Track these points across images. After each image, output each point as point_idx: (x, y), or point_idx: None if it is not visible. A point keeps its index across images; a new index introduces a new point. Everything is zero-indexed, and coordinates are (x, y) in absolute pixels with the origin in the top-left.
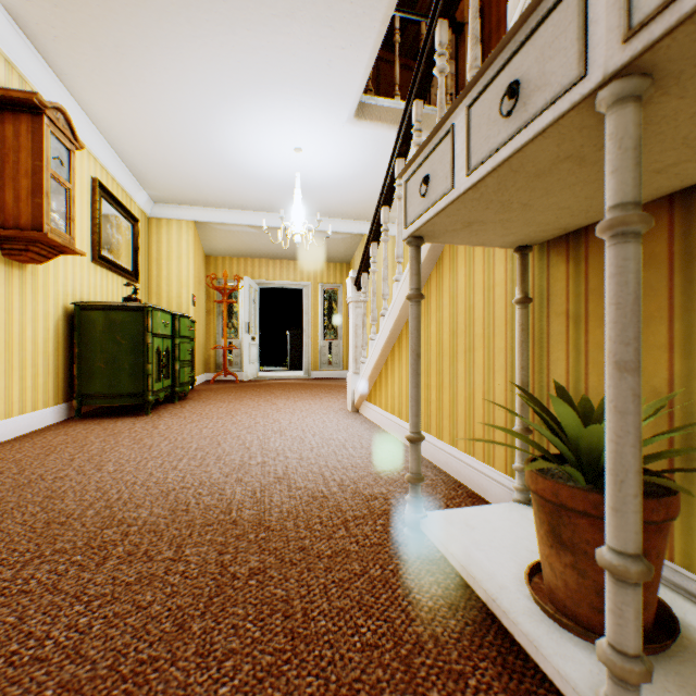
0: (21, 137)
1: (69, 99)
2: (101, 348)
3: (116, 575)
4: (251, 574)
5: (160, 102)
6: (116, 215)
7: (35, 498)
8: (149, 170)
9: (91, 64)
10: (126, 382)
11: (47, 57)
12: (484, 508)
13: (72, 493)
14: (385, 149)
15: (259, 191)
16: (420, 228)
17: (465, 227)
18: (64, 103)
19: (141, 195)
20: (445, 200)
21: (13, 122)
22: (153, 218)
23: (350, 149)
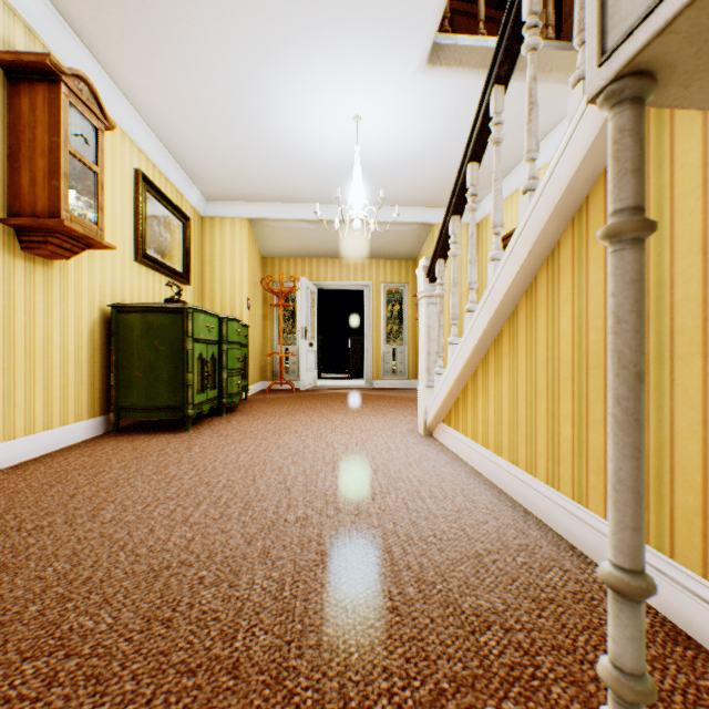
0: (37, 110)
1: (103, 78)
2: (138, 355)
3: None
4: None
5: (198, 70)
6: (164, 212)
7: None
8: (197, 161)
9: (119, 27)
10: (164, 393)
11: (73, 23)
12: None
13: (35, 560)
14: (465, 106)
15: (314, 179)
16: (675, 21)
17: None
18: (99, 83)
19: (193, 192)
20: None
21: (29, 94)
22: (207, 217)
23: (420, 111)
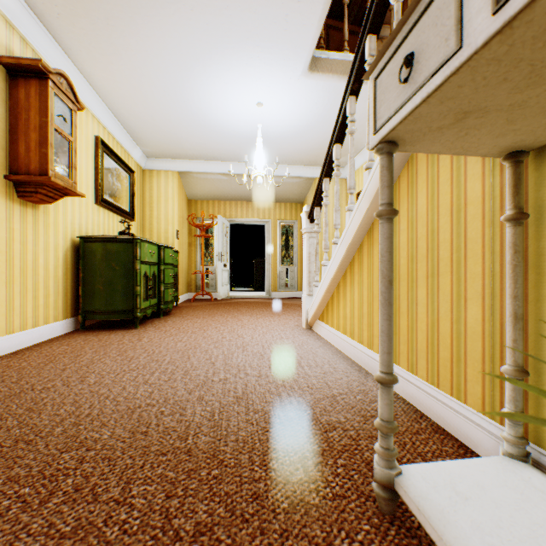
0: (30, 98)
1: (74, 71)
2: (100, 273)
3: (54, 521)
4: (196, 534)
5: (145, 68)
6: (116, 167)
7: (17, 410)
8: (141, 130)
9: (89, 38)
10: (119, 301)
11: (54, 34)
12: (470, 464)
13: (50, 406)
14: (335, 99)
15: (228, 144)
16: (396, 127)
17: (456, 122)
18: (71, 74)
19: (137, 151)
20: (443, 72)
21: (25, 86)
22: (147, 170)
23: (304, 101)
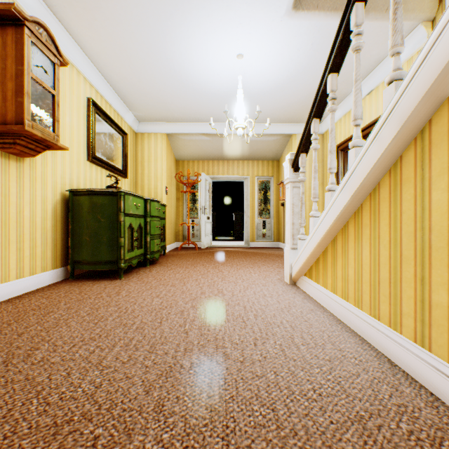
0: (7, 47)
1: (62, 31)
2: (86, 225)
3: None
4: None
5: (127, 22)
6: (109, 128)
7: None
8: (131, 93)
9: None
10: (104, 252)
11: None
12: None
13: None
14: (319, 43)
15: (210, 104)
16: None
17: None
18: (59, 35)
19: (129, 115)
20: None
21: (2, 35)
22: (139, 133)
23: (286, 48)
